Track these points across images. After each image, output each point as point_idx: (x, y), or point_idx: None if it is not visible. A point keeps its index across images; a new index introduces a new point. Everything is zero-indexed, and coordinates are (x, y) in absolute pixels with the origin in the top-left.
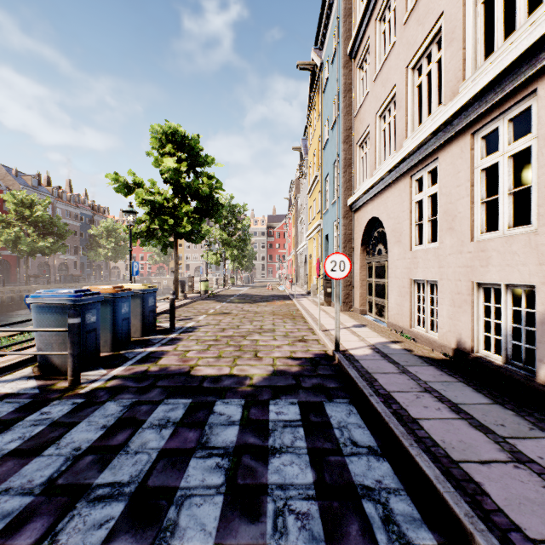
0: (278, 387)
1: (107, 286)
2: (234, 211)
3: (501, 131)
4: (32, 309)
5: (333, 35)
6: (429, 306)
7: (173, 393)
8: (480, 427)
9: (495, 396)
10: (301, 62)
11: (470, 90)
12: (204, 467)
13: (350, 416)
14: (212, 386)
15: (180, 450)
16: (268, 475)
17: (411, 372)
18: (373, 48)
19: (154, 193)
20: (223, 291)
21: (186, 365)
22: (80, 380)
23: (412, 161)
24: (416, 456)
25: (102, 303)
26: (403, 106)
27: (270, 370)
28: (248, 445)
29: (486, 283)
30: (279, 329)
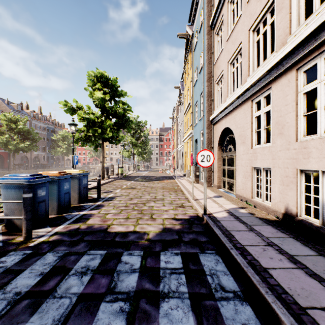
0: (166, 241)
1: (54, 171)
2: (139, 125)
3: (318, 66)
4: (1, 187)
5: (200, 15)
6: (265, 185)
7: (94, 246)
8: (314, 276)
9: (318, 249)
10: (180, 33)
11: (297, 39)
12: (111, 310)
13: (217, 265)
14: (121, 240)
15: (94, 294)
16: (159, 319)
17: (256, 230)
18: (226, 20)
19: (89, 113)
20: (132, 174)
21: (105, 224)
22: (31, 236)
23: (253, 90)
24: (273, 304)
25: (51, 183)
26: (246, 55)
27: (161, 227)
28: (144, 290)
29: (307, 170)
30: (167, 199)
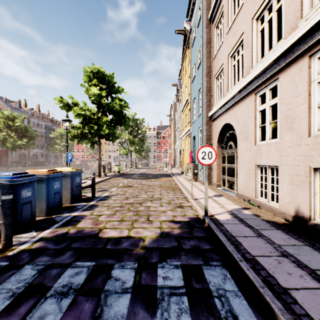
0: (164, 249)
1: (43, 169)
2: (137, 123)
3: None
4: None
5: (198, 8)
6: (270, 184)
7: (81, 256)
8: None
9: None
10: (178, 29)
11: (311, 20)
12: None
13: (226, 282)
14: (113, 248)
15: None
16: None
17: (265, 236)
18: (226, 11)
19: (85, 110)
20: (130, 171)
21: (97, 228)
22: (11, 243)
23: (257, 82)
24: None
25: (39, 182)
26: (249, 46)
27: (158, 232)
28: None
29: None
30: (164, 198)
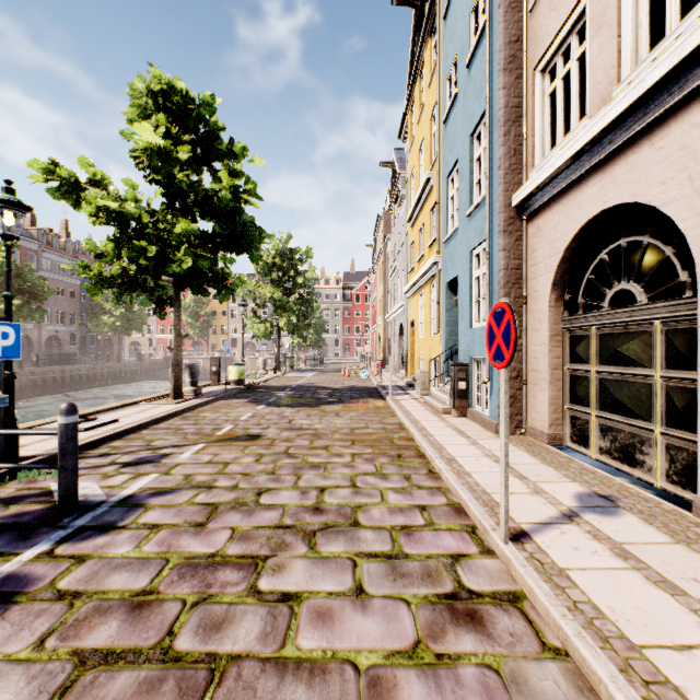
0: None
1: None
2: (293, 258)
3: None
4: None
5: None
6: None
7: None
8: None
9: None
10: None
11: None
12: None
13: None
14: None
15: None
16: None
17: None
18: None
19: (127, 201)
20: (272, 380)
21: None
22: None
23: None
24: None
25: None
26: None
27: None
28: None
29: None
30: (370, 516)
